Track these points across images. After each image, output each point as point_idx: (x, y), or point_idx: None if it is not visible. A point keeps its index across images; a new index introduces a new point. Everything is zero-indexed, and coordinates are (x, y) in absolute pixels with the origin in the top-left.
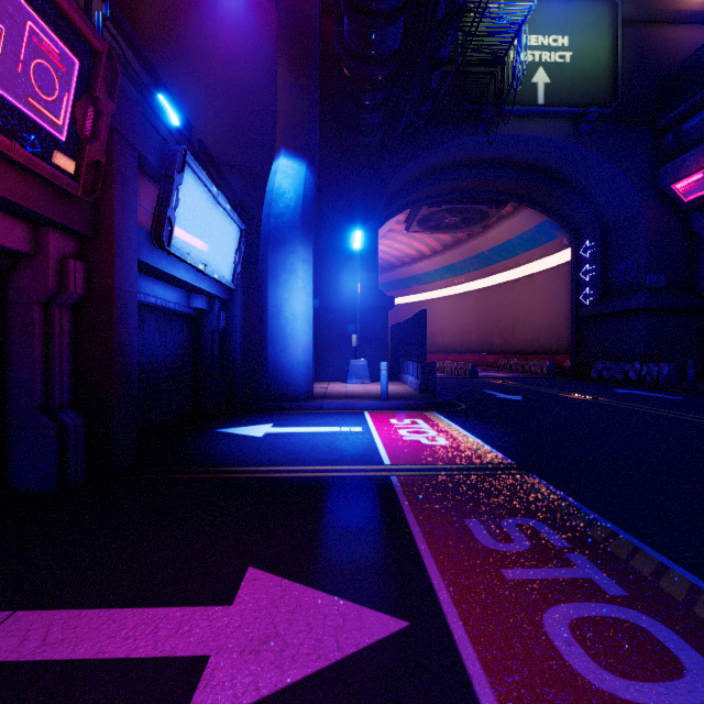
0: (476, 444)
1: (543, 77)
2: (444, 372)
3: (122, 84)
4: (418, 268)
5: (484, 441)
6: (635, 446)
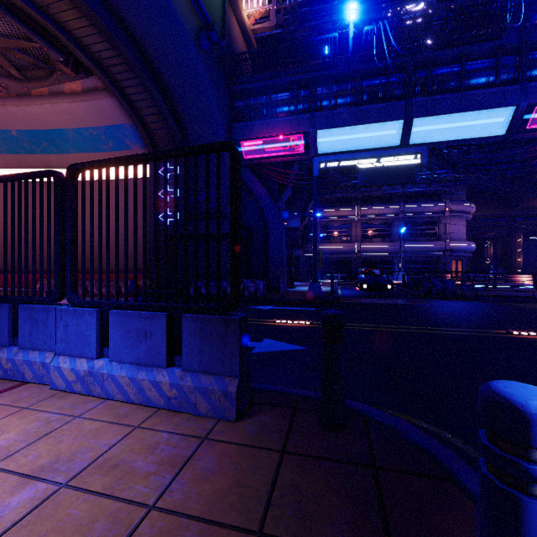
0: None
1: None
2: None
3: None
4: None
5: None
6: None
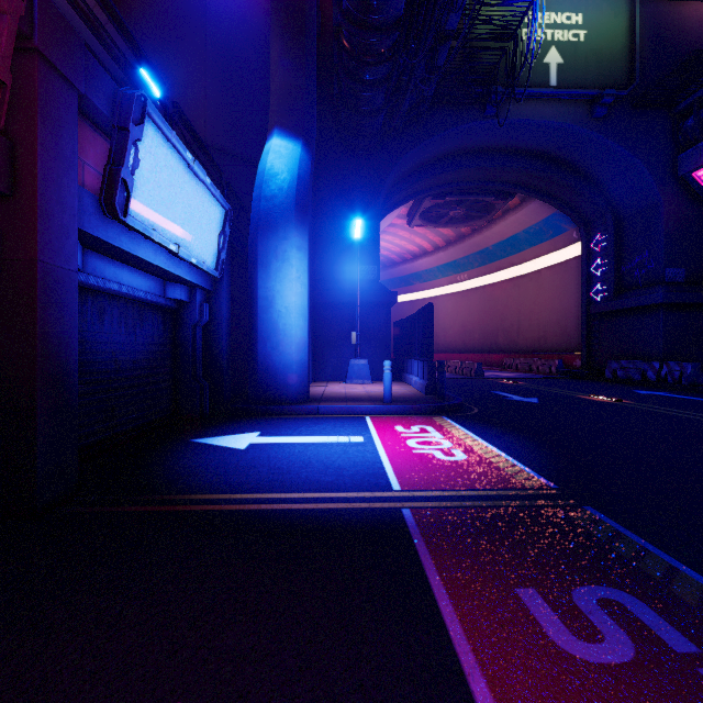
0: (503, 460)
1: (556, 57)
2: (448, 371)
3: (104, 61)
4: (420, 265)
5: (511, 456)
6: (696, 462)
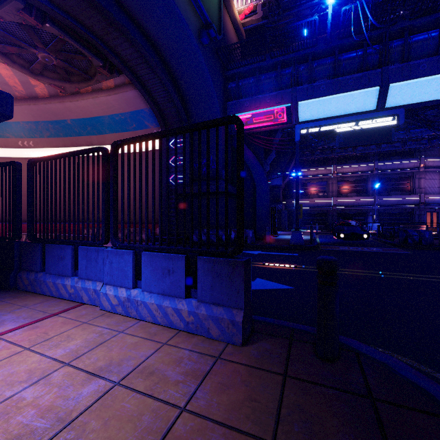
0: None
1: None
2: None
3: None
4: None
5: None
6: None
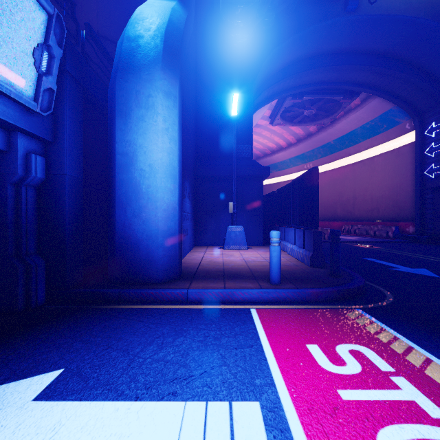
0: None
1: None
2: None
3: None
4: (276, 158)
5: None
6: None
